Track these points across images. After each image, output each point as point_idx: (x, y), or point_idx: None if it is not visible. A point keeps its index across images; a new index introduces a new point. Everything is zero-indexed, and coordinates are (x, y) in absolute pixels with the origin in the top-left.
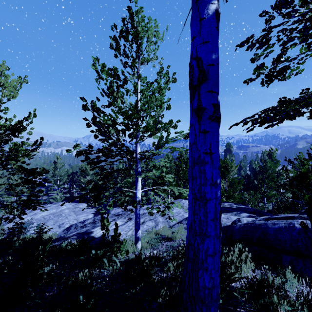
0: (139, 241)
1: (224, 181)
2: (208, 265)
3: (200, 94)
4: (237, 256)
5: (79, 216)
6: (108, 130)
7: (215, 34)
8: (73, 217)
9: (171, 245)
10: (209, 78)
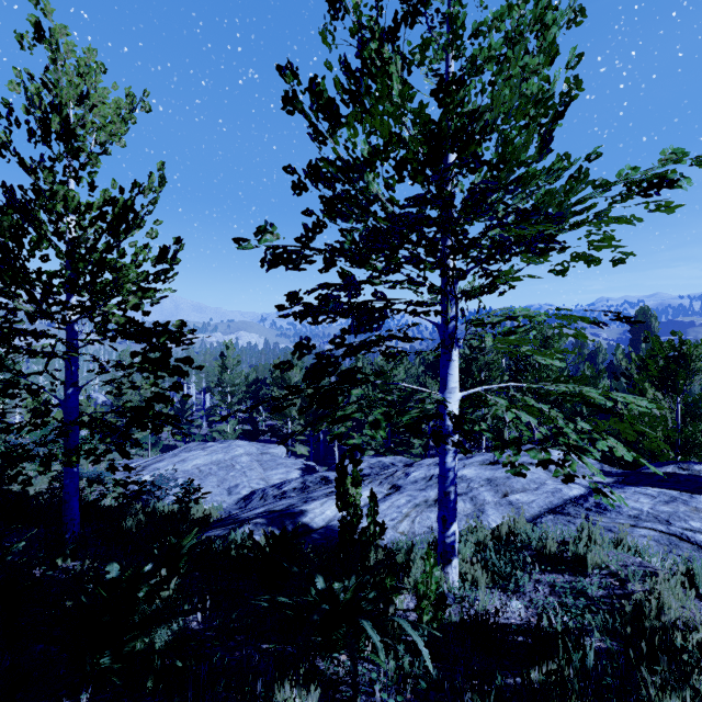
0: (455, 559)
1: (669, 400)
2: None
3: None
4: None
5: (271, 473)
6: (364, 180)
7: None
8: (257, 474)
9: (572, 588)
10: None
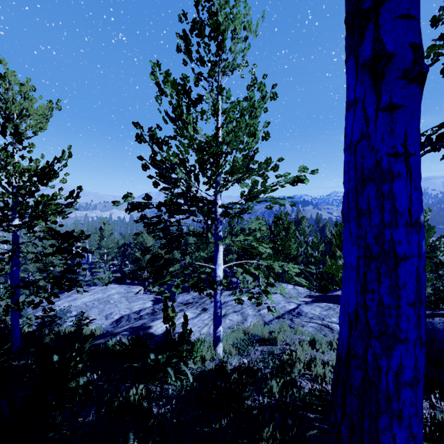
0: (220, 343)
1: None
2: (404, 406)
3: (379, 26)
4: None
5: (133, 304)
6: (175, 172)
7: None
8: (125, 305)
9: (269, 351)
10: None
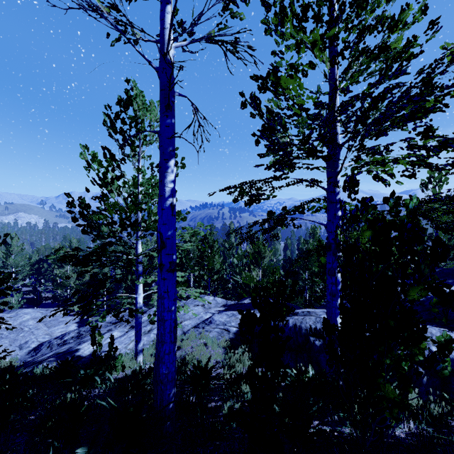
0: (141, 354)
1: (258, 269)
2: (166, 360)
3: (161, 255)
4: (237, 357)
5: (54, 329)
6: (101, 228)
7: (171, 218)
8: (43, 331)
9: (178, 354)
10: (167, 246)
